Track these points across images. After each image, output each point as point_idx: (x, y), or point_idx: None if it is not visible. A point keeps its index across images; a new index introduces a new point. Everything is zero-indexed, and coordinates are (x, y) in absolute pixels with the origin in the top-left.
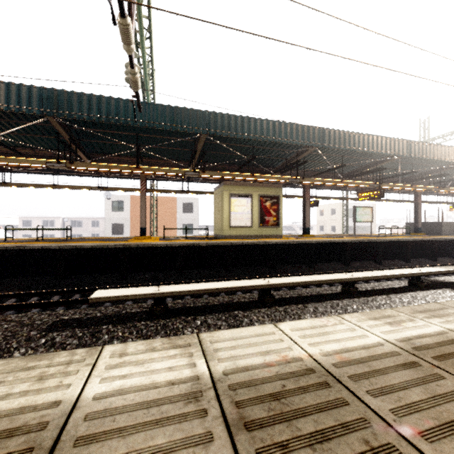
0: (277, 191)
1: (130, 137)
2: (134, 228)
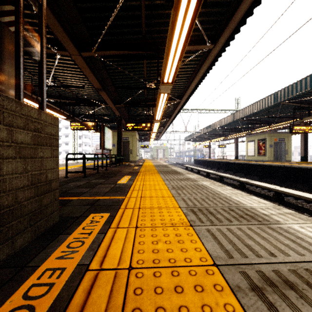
0: (265, 135)
1: (219, 130)
2: None
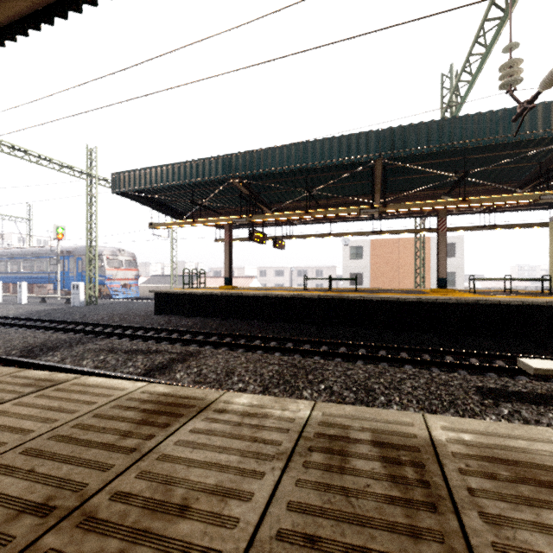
0: None
1: (448, 164)
2: (374, 277)
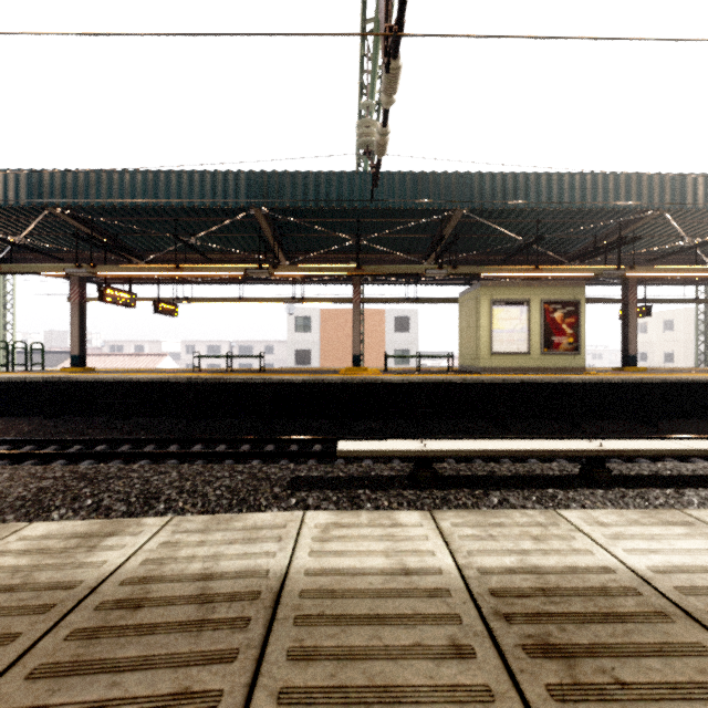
0: (575, 292)
1: (347, 225)
2: (325, 355)
